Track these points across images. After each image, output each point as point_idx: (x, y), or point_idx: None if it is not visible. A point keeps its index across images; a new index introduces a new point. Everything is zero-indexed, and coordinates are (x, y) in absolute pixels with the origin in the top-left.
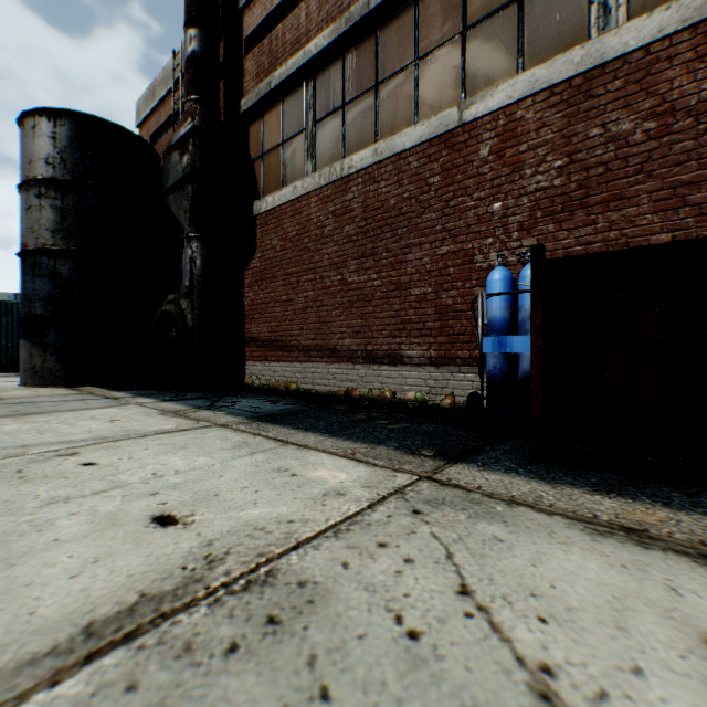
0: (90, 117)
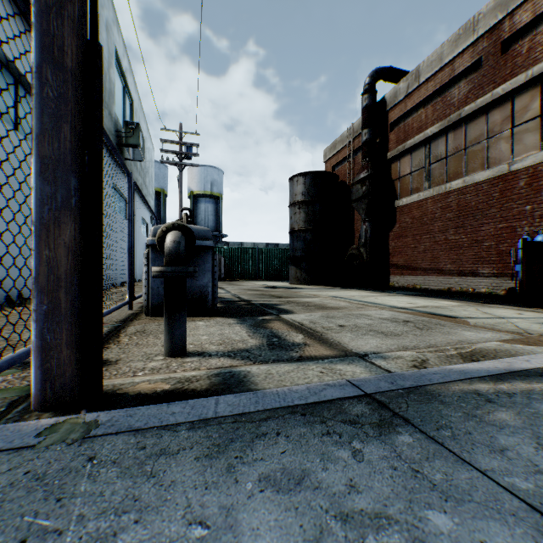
0: (317, 172)
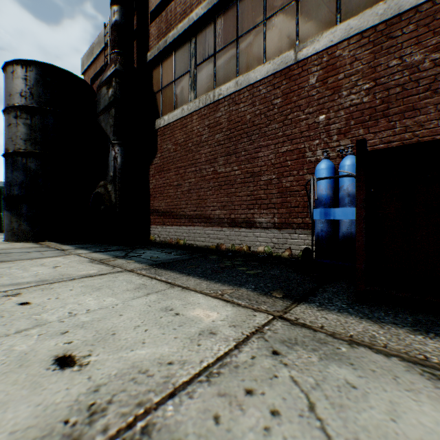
0: (49, 66)
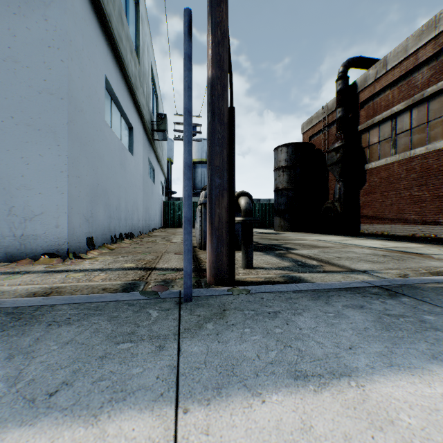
0: (297, 143)
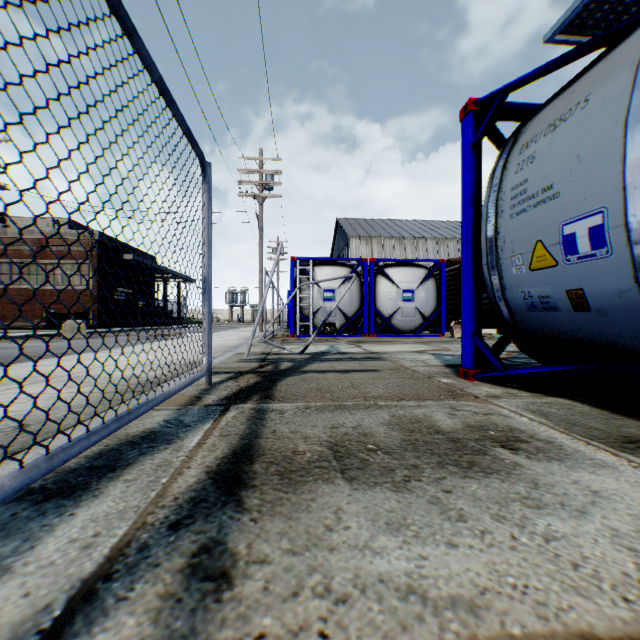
0: None
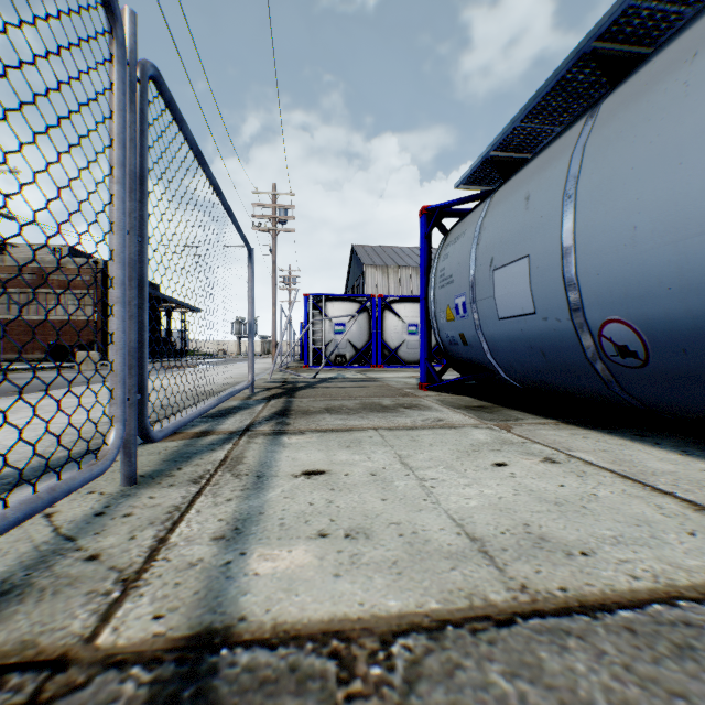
0: None
